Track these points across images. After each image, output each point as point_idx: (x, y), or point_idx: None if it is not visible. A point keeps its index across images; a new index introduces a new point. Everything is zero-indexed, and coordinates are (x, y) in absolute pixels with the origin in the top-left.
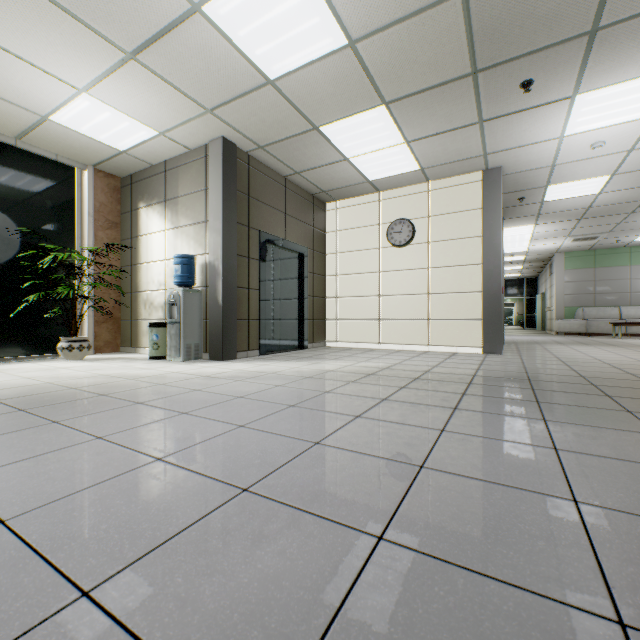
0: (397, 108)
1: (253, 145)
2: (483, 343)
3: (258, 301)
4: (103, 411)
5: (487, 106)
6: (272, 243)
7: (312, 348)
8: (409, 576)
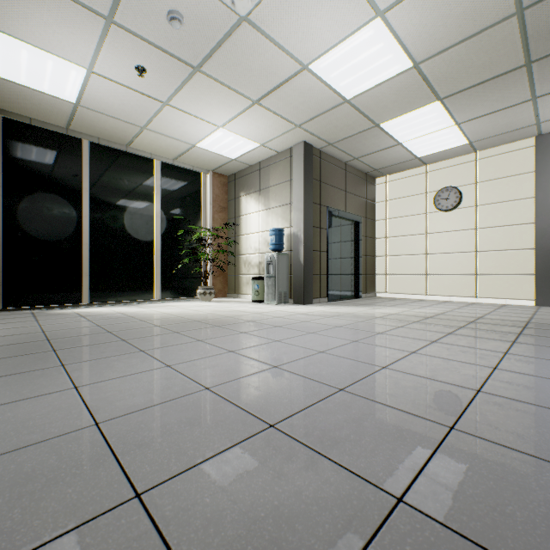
0: (450, 101)
1: (325, 143)
2: (535, 296)
3: (326, 260)
4: (262, 329)
5: (541, 85)
6: (336, 215)
7: (365, 298)
8: (501, 403)
